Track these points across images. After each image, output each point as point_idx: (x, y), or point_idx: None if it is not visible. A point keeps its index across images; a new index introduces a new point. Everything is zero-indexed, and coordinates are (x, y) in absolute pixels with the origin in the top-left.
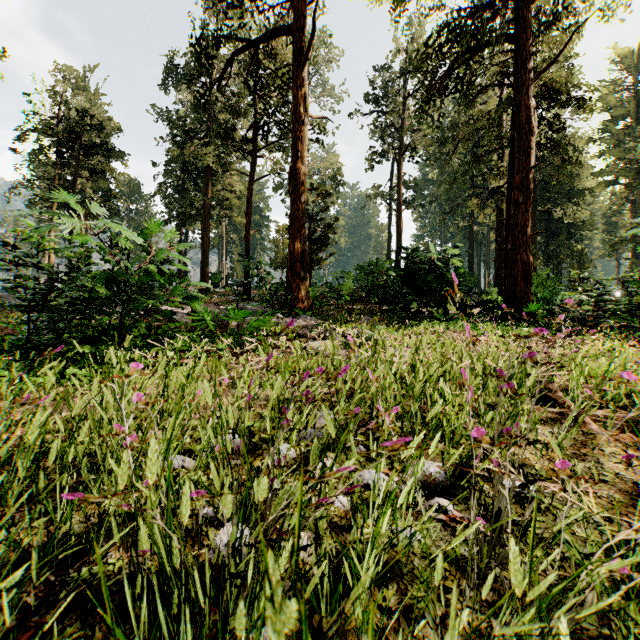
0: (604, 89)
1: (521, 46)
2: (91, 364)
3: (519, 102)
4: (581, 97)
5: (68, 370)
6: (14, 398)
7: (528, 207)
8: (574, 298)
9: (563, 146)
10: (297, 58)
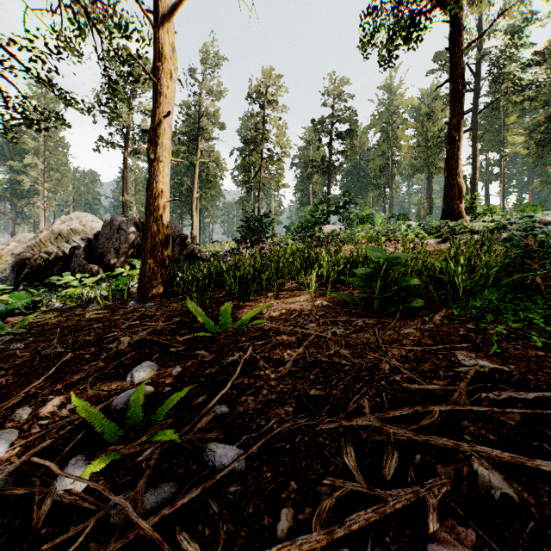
0: None
1: None
2: None
3: None
4: None
5: None
6: None
7: None
8: None
9: None
10: (474, 139)
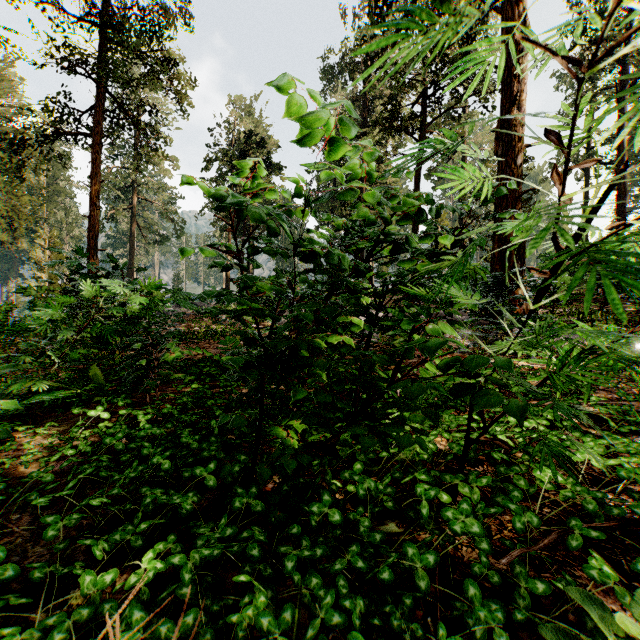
0: None
1: None
2: None
3: None
4: None
5: None
6: None
7: None
8: None
9: None
10: None
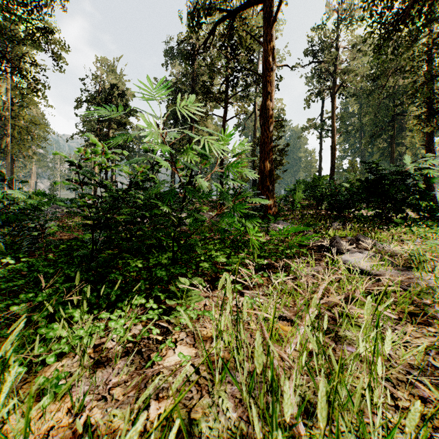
0: None
1: None
2: (144, 278)
3: None
4: None
5: (135, 301)
6: (84, 348)
7: None
8: None
9: None
10: (266, 19)
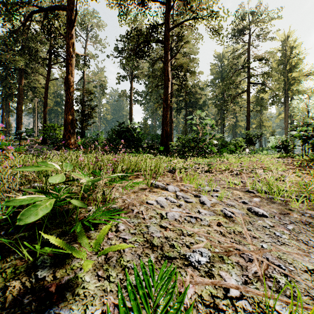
0: (212, 66)
1: (165, 45)
2: None
3: (164, 67)
4: (190, 69)
5: None
6: None
7: (167, 109)
8: (174, 144)
9: (186, 87)
10: (69, 23)
